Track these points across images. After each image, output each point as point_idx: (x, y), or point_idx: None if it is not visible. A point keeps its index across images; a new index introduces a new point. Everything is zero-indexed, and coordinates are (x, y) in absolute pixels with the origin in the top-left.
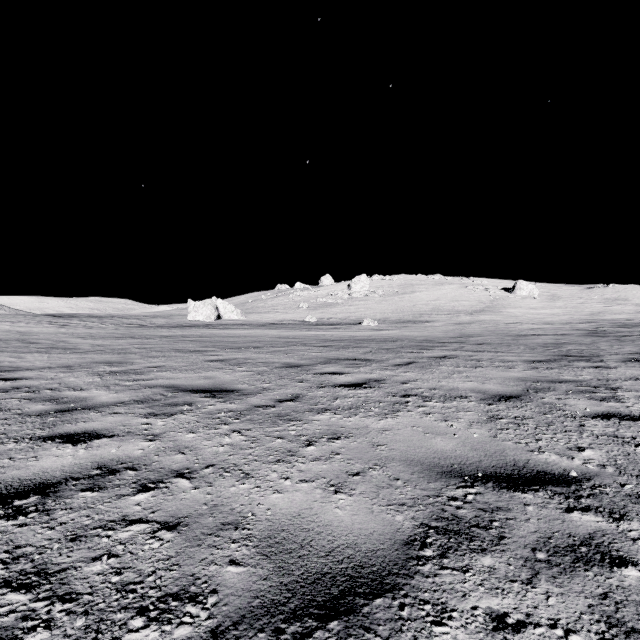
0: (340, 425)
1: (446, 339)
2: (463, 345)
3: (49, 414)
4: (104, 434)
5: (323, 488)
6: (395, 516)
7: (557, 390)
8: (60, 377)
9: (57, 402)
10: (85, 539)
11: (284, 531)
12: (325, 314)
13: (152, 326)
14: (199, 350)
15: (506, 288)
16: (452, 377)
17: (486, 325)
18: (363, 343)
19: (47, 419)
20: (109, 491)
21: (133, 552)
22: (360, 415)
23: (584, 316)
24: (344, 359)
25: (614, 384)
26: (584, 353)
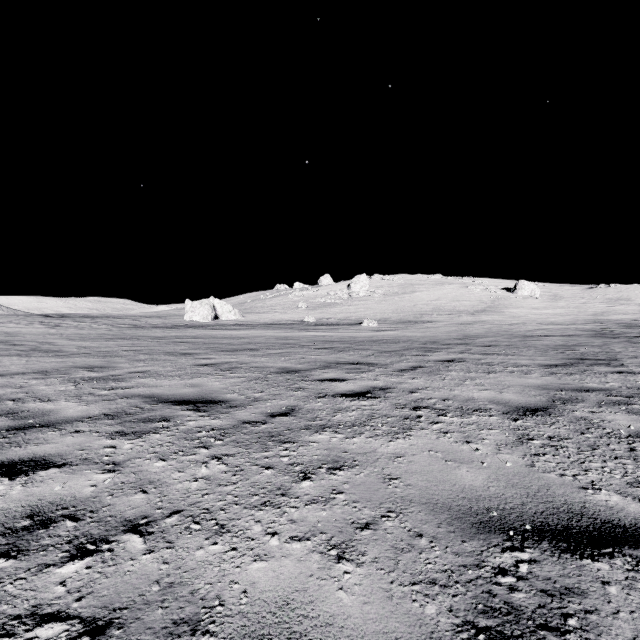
0: (342, 449)
1: (450, 340)
2: (469, 347)
3: None
4: (54, 462)
5: (321, 551)
6: (424, 606)
7: (587, 401)
8: (30, 385)
9: (14, 417)
10: None
11: (263, 638)
12: (324, 314)
13: (147, 326)
14: (190, 353)
15: (507, 288)
16: (465, 384)
17: (489, 325)
18: (364, 345)
19: None
20: (30, 557)
21: None
22: (366, 434)
23: (588, 316)
24: (345, 363)
25: None
26: (600, 356)
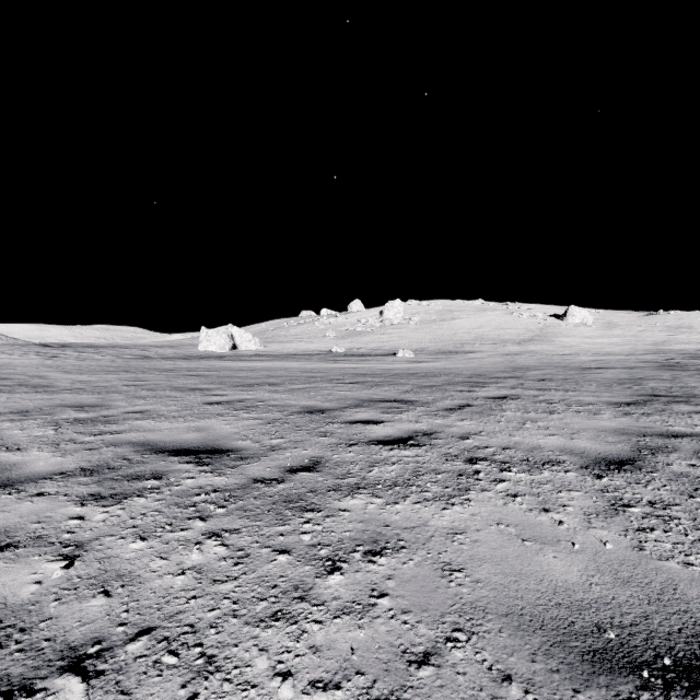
0: (382, 521)
1: (498, 373)
2: (521, 381)
3: None
4: None
5: None
6: None
7: (680, 450)
8: (2, 428)
9: None
10: None
11: None
12: (354, 344)
13: (156, 357)
14: (201, 388)
15: (556, 315)
16: (526, 428)
17: (539, 356)
18: (401, 378)
19: None
20: None
21: None
22: (411, 499)
23: (647, 346)
24: (380, 400)
25: None
26: (675, 392)
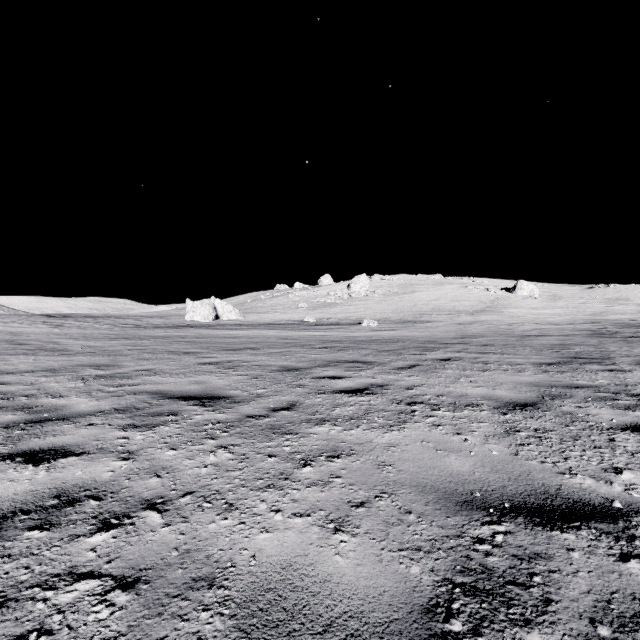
0: (340, 439)
1: (449, 340)
2: (467, 346)
3: (17, 426)
4: (73, 451)
5: (320, 525)
6: (410, 567)
7: (575, 397)
8: (41, 382)
9: (30, 411)
10: (15, 604)
11: (270, 591)
12: (324, 314)
13: (148, 326)
14: (193, 352)
15: (507, 288)
16: (459, 382)
17: (488, 325)
18: (363, 344)
19: (13, 432)
20: (62, 530)
21: (72, 626)
22: (362, 427)
23: (586, 316)
24: (344, 361)
25: (634, 390)
26: (594, 355)
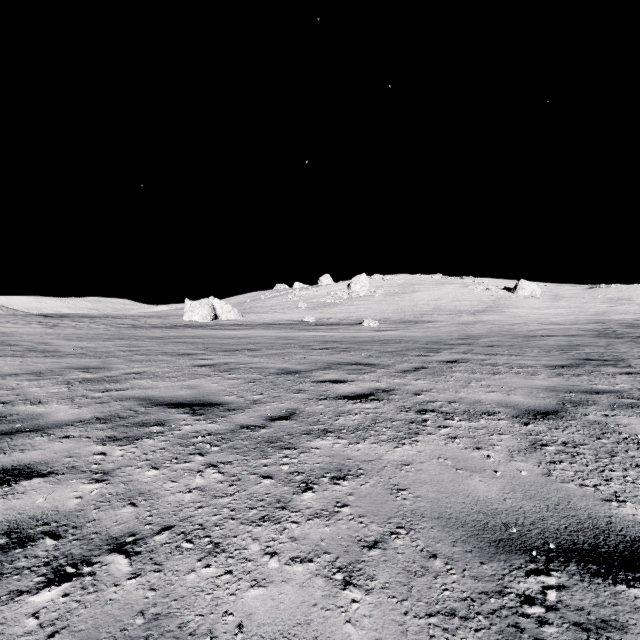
0: (346, 456)
1: (452, 340)
2: (472, 347)
3: None
4: (39, 471)
5: (326, 575)
6: None
7: (598, 403)
8: (22, 386)
9: (2, 421)
10: None
11: None
12: (324, 314)
13: (145, 326)
14: (189, 353)
15: (508, 288)
16: (470, 386)
17: (490, 325)
18: (365, 345)
19: None
20: (2, 583)
21: None
22: (370, 440)
23: (589, 316)
24: (346, 364)
25: None
26: (606, 356)
